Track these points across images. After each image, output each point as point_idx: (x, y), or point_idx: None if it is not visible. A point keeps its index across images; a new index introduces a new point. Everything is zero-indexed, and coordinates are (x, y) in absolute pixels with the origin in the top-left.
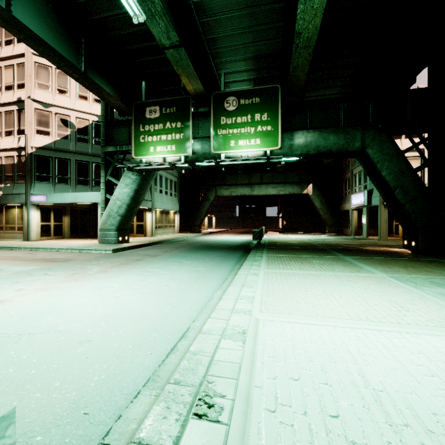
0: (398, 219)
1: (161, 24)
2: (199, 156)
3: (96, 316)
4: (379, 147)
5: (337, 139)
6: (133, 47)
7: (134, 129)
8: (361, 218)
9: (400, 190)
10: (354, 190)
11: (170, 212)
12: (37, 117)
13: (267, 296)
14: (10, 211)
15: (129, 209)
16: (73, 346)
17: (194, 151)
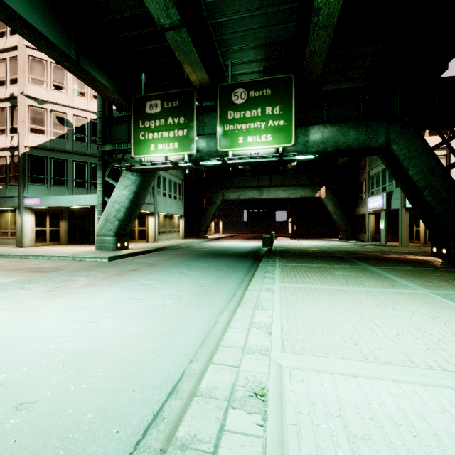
0: (425, 223)
1: None
2: (204, 154)
3: (58, 354)
4: (406, 142)
5: (358, 134)
6: (131, 34)
7: (133, 126)
8: (378, 223)
9: (430, 191)
10: (371, 192)
11: (174, 216)
12: (31, 114)
13: (288, 324)
14: (3, 215)
15: (128, 213)
16: (4, 414)
17: (198, 149)
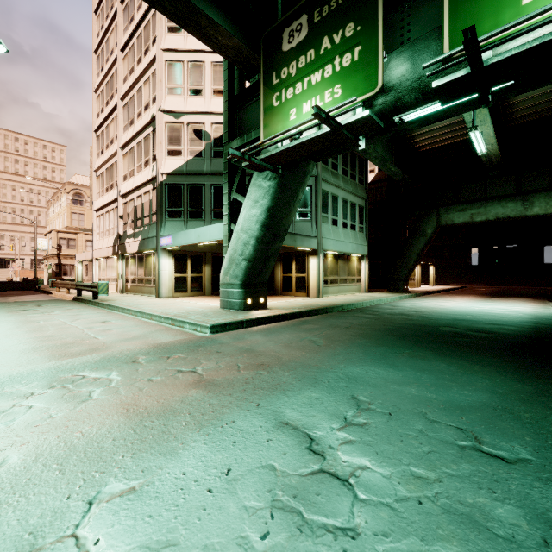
0: None
1: None
2: (403, 91)
3: None
4: None
5: None
6: None
7: (263, 87)
8: None
9: None
10: None
11: (351, 257)
12: (167, 133)
13: None
14: (148, 260)
15: (261, 247)
16: None
17: (389, 85)
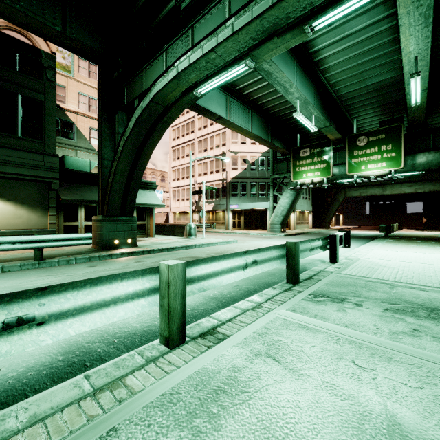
0: None
1: (321, 122)
2: (337, 177)
3: None
4: None
5: None
6: (295, 120)
7: (292, 164)
8: None
9: None
10: None
11: (305, 212)
12: (232, 160)
13: (379, 247)
14: (218, 214)
15: (288, 212)
16: None
17: (333, 174)
